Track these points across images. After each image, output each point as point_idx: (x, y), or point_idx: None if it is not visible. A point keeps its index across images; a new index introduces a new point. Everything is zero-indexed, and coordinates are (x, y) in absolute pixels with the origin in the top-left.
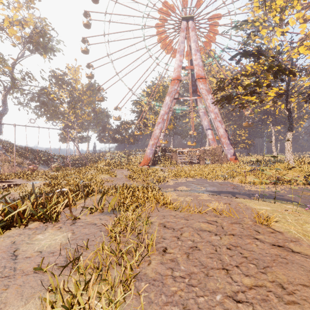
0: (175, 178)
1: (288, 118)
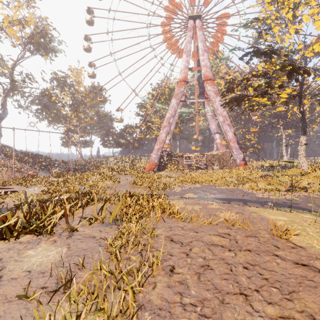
0: (182, 185)
1: (302, 121)
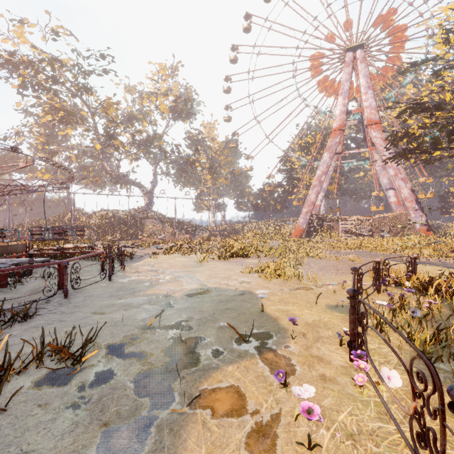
0: (332, 250)
1: None
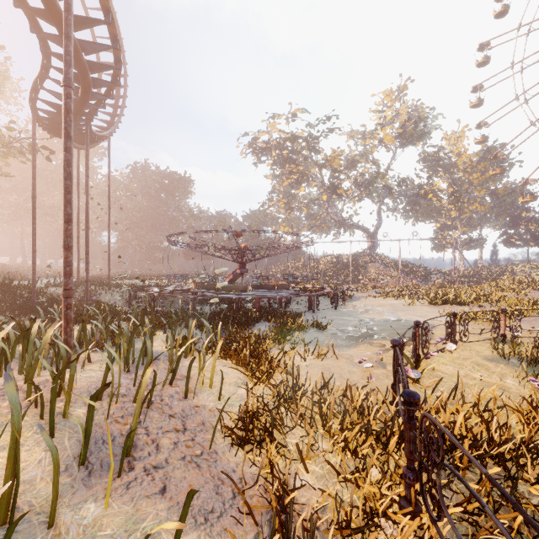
0: None
1: None
